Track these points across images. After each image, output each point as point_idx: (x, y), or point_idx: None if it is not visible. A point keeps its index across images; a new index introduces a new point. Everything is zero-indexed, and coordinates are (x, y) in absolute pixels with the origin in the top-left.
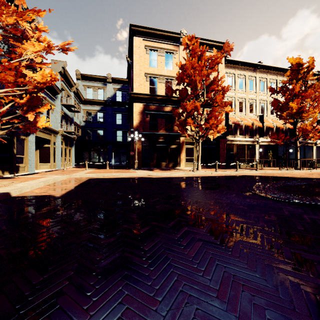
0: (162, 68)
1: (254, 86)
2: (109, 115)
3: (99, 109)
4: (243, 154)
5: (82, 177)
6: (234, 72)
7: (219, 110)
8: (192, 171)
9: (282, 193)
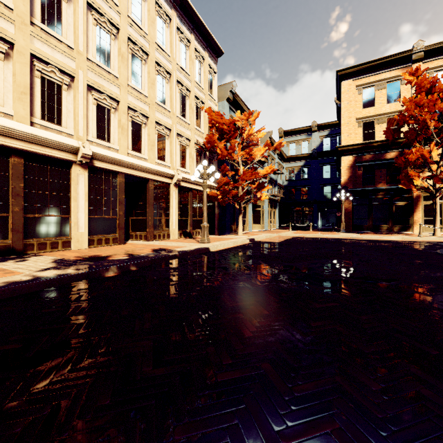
0: (381, 104)
1: None
2: (314, 170)
3: (303, 164)
4: None
5: (287, 236)
6: None
7: None
8: (417, 236)
9: None
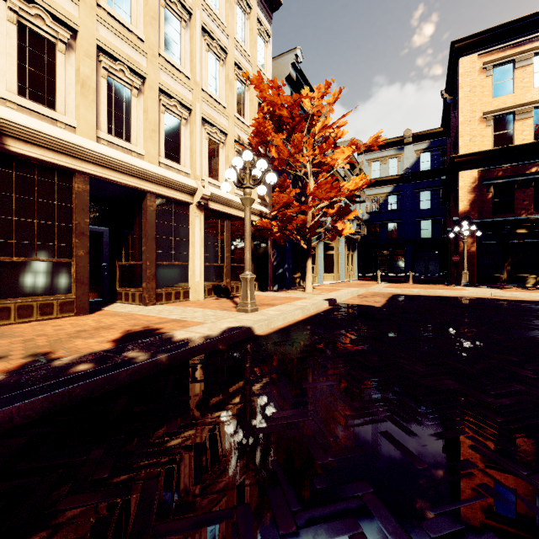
0: (525, 89)
1: None
2: (407, 197)
3: (391, 190)
4: None
5: (382, 292)
6: None
7: None
8: None
9: None
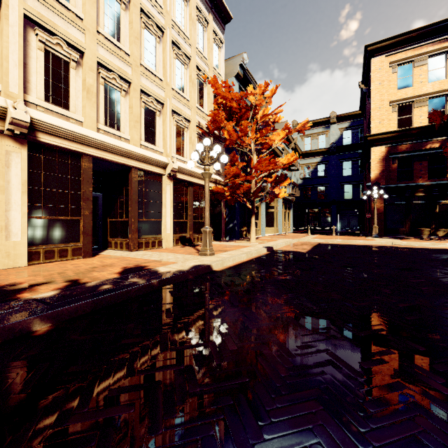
0: (422, 83)
1: None
2: (332, 166)
3: (320, 160)
4: None
5: (310, 242)
6: None
7: None
8: None
9: None
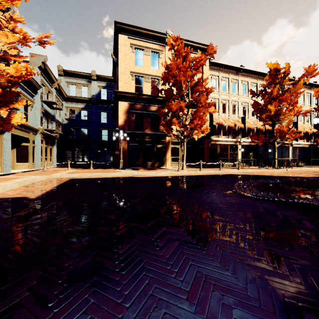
0: (148, 67)
1: (237, 89)
2: (93, 114)
3: (83, 107)
4: (226, 154)
5: (63, 178)
6: (218, 74)
7: (203, 111)
8: (177, 171)
9: (260, 191)
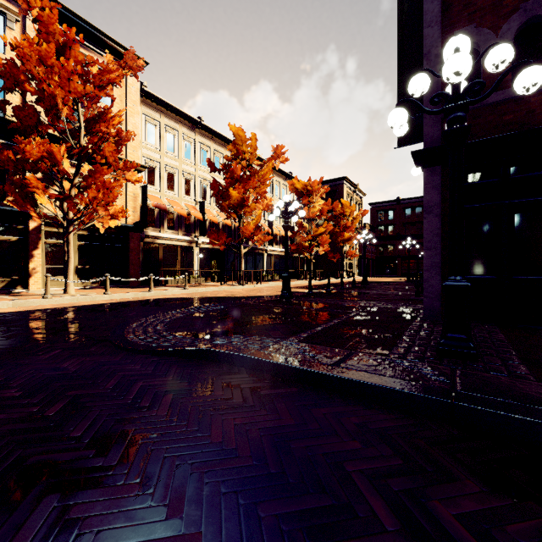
0: None
1: (193, 154)
2: None
3: None
4: (174, 262)
5: None
6: (159, 118)
7: (114, 175)
8: (43, 298)
9: (166, 332)
